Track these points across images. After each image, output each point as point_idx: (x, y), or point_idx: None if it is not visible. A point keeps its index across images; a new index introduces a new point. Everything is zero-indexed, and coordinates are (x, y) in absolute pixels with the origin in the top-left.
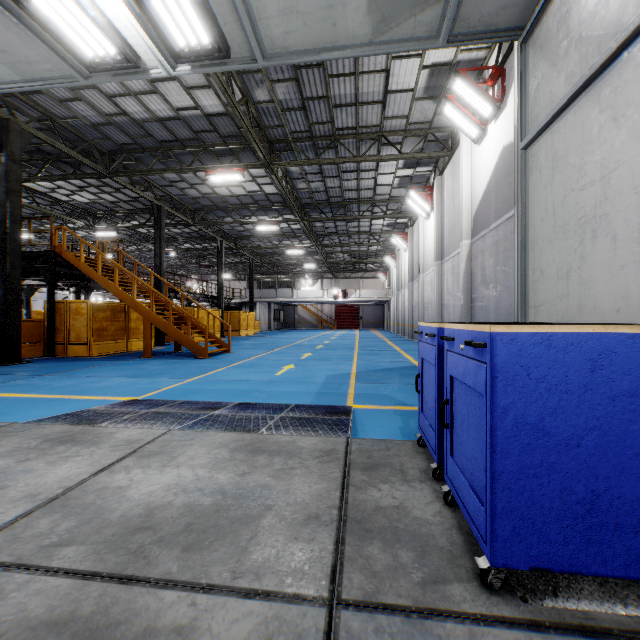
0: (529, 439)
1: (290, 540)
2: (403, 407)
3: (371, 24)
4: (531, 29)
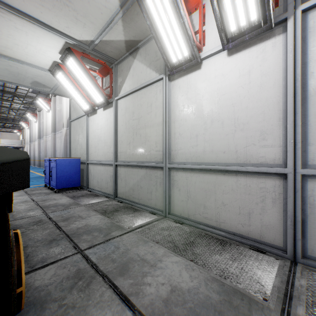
0: (61, 172)
1: (18, 197)
2: (38, 185)
3: (31, 85)
4: (71, 99)
